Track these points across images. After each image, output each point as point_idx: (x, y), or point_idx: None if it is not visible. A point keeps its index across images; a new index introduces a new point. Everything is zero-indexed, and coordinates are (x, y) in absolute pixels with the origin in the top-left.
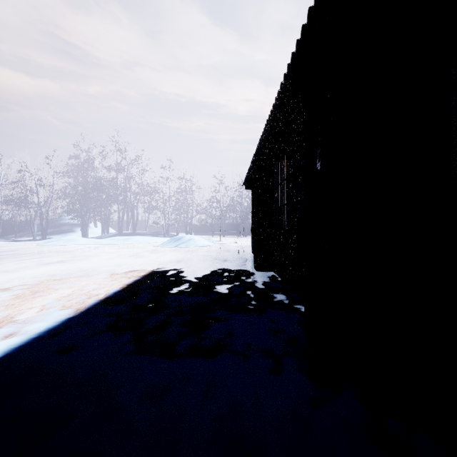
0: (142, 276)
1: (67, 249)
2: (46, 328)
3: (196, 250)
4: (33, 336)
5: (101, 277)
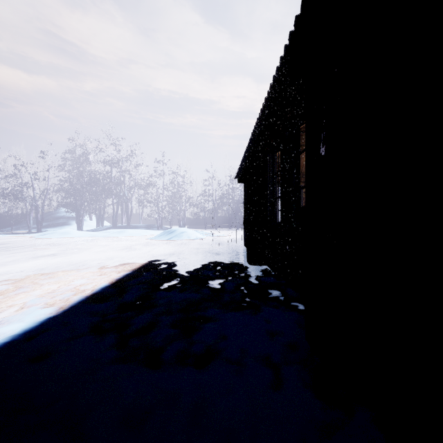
0: (132, 270)
1: (61, 242)
2: (22, 331)
3: (189, 243)
4: (5, 341)
5: (91, 271)
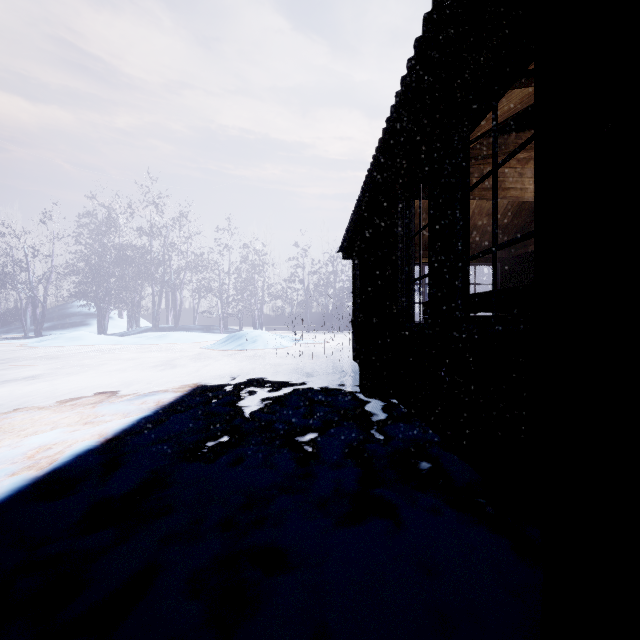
0: (155, 410)
1: (62, 353)
2: None
3: (265, 354)
4: None
5: (79, 412)
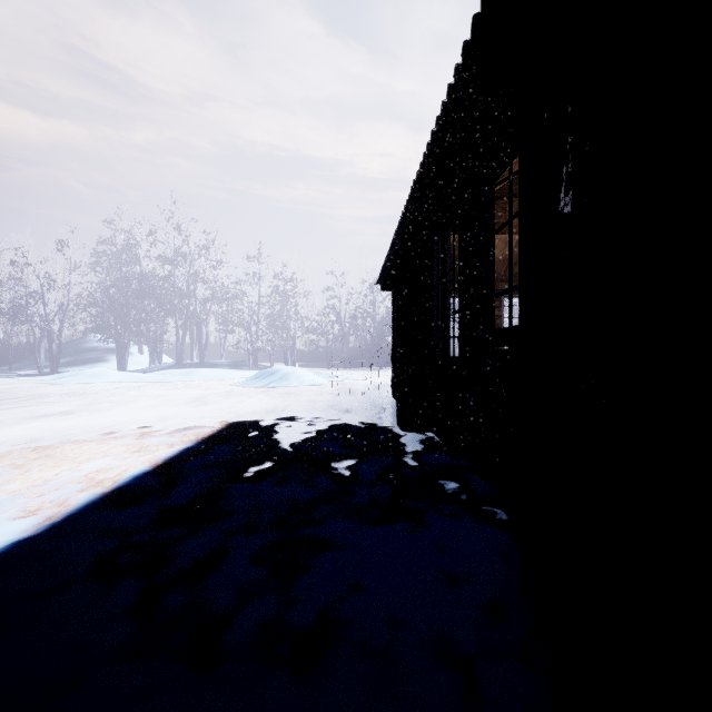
0: (197, 442)
1: (86, 390)
2: None
3: (300, 391)
4: None
5: (123, 443)
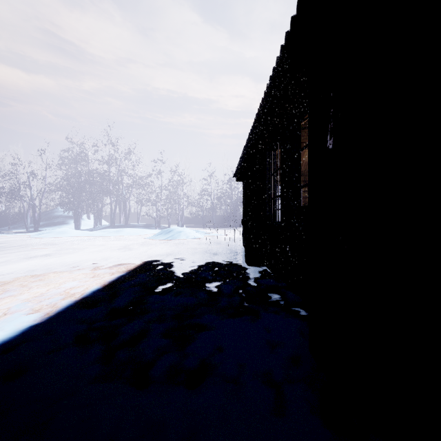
0: (127, 272)
1: (57, 241)
2: None
3: (187, 242)
4: None
5: (83, 273)
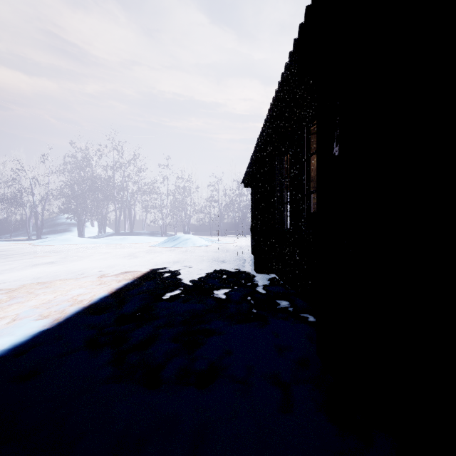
0: (134, 279)
1: (60, 249)
2: (11, 346)
3: (194, 250)
4: None
5: (90, 280)
